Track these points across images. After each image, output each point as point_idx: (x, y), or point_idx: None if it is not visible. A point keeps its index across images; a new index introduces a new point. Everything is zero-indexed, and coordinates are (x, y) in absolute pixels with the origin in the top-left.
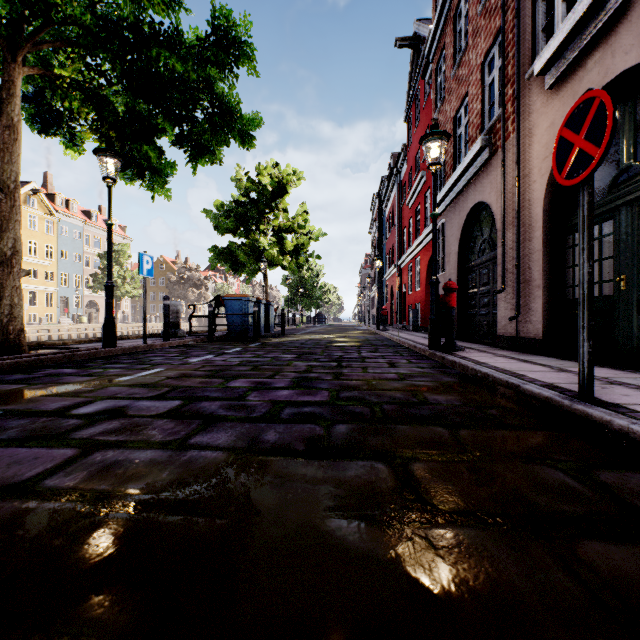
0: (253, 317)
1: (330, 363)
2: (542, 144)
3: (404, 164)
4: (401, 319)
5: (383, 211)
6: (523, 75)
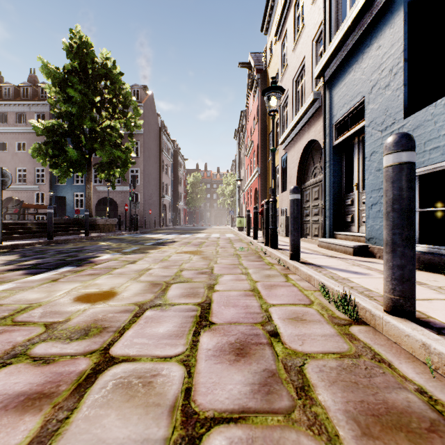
0: None
1: None
2: None
3: None
4: None
5: None
6: None
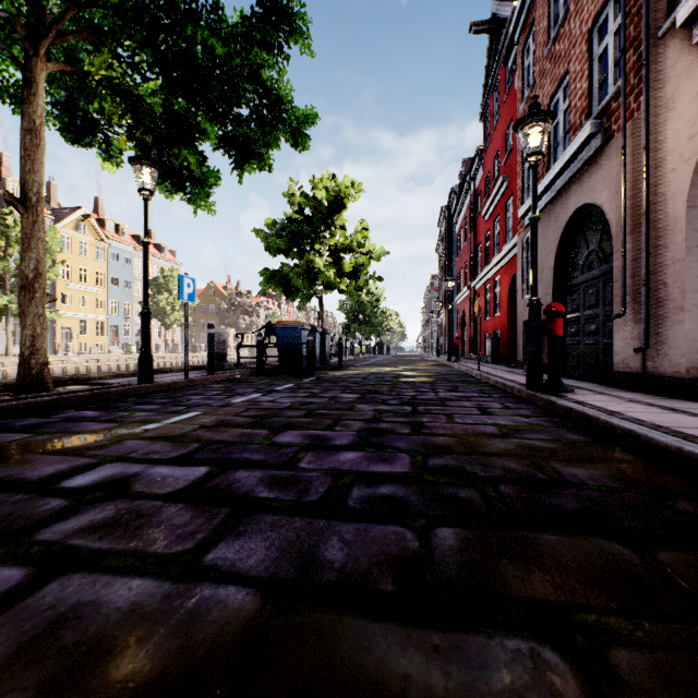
0: (307, 347)
1: (402, 407)
2: (686, 119)
3: (479, 170)
4: (475, 349)
5: (453, 226)
6: (654, 33)
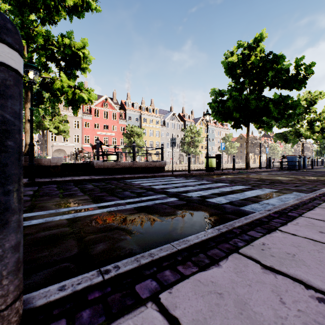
0: (298, 162)
1: (324, 174)
2: None
3: None
4: None
5: None
6: None
